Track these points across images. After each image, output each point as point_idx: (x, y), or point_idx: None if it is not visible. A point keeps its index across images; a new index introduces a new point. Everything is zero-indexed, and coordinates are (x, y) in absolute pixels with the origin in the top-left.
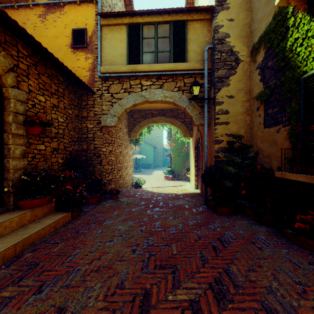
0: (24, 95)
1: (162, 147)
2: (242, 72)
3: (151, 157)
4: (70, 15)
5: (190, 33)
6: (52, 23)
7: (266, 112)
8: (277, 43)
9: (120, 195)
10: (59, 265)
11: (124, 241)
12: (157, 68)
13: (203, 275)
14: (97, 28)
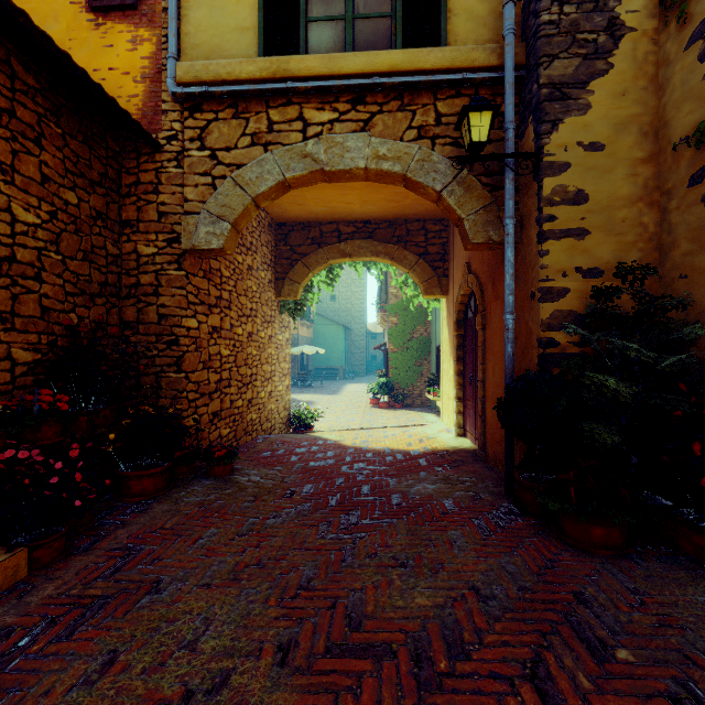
0: None
1: (363, 330)
2: (631, 65)
3: (339, 353)
4: None
5: None
6: None
7: None
8: None
9: (245, 456)
10: None
11: None
12: (353, 67)
13: None
14: None
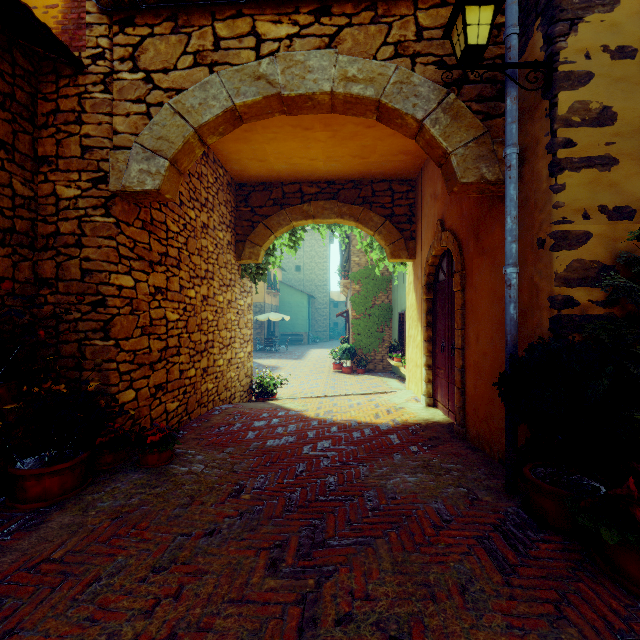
0: None
1: (326, 298)
2: None
3: (304, 320)
4: None
5: None
6: None
7: None
8: None
9: (195, 434)
10: None
11: None
12: None
13: None
14: None
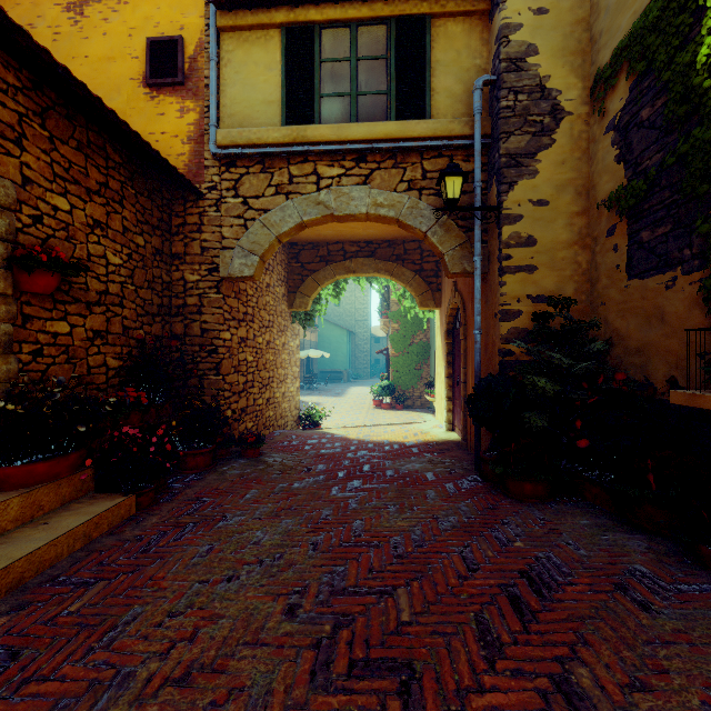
0: (9, 190)
1: (367, 334)
2: (569, 141)
3: (343, 356)
4: (144, 5)
5: (437, 46)
6: (99, 24)
7: (635, 237)
8: (667, 58)
9: (267, 445)
10: (75, 660)
11: (267, 577)
12: (357, 135)
13: (494, 703)
14: (210, 37)
